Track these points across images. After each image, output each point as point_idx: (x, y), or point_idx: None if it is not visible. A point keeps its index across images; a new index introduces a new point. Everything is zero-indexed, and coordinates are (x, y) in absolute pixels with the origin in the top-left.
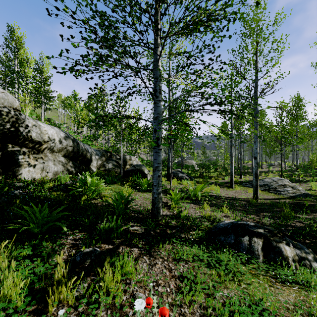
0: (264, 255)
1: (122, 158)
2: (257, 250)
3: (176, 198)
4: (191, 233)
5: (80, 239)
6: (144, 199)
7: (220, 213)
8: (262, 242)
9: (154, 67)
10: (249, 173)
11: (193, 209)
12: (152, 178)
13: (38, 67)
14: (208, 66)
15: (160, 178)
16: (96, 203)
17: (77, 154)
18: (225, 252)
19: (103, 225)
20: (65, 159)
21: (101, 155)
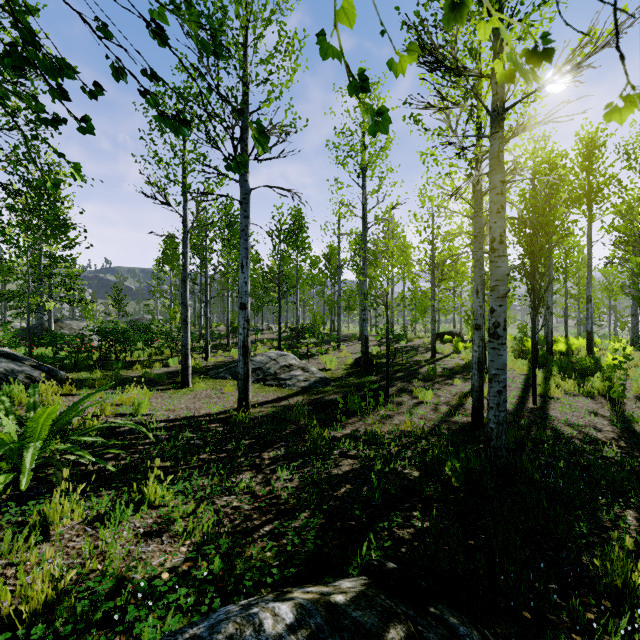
0: None
1: None
2: None
3: None
4: None
5: None
6: None
7: (129, 530)
8: None
9: None
10: (222, 346)
11: None
12: None
13: None
14: None
15: None
16: None
17: None
18: None
19: None
20: None
21: None
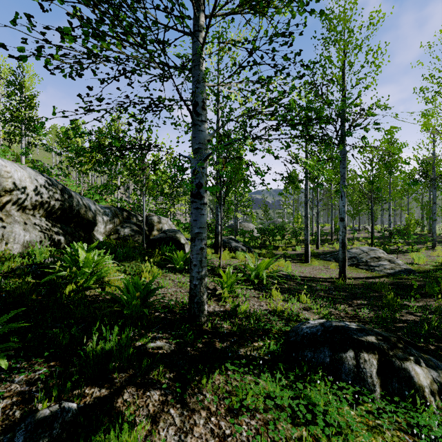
0: (382, 384)
1: (147, 219)
2: (370, 377)
3: (229, 282)
4: (257, 344)
5: (42, 379)
6: (178, 285)
7: (297, 305)
8: (377, 361)
9: (194, 63)
10: (327, 240)
11: (256, 300)
12: (191, 252)
13: (16, 79)
14: (282, 70)
15: (204, 252)
16: (94, 296)
17: (68, 213)
18: (316, 381)
19: (92, 348)
20: (46, 221)
21: (112, 216)
